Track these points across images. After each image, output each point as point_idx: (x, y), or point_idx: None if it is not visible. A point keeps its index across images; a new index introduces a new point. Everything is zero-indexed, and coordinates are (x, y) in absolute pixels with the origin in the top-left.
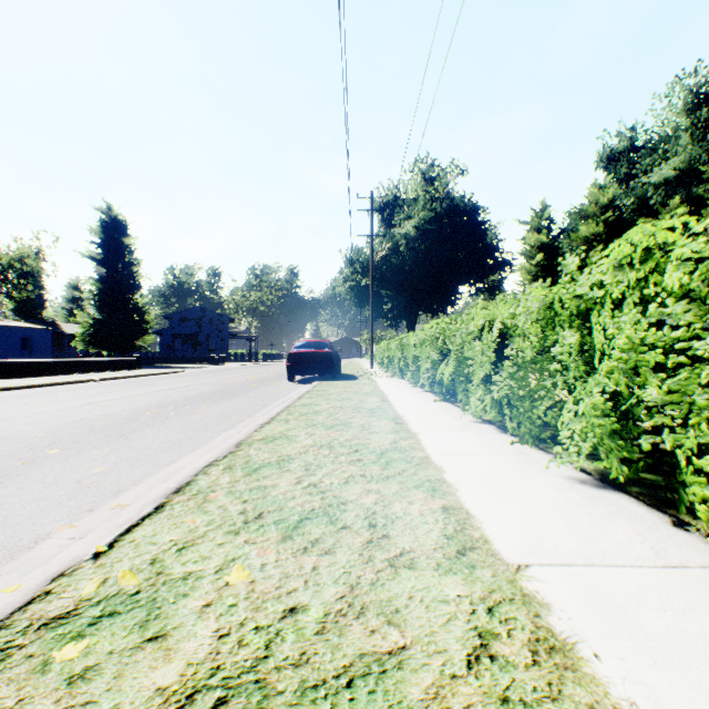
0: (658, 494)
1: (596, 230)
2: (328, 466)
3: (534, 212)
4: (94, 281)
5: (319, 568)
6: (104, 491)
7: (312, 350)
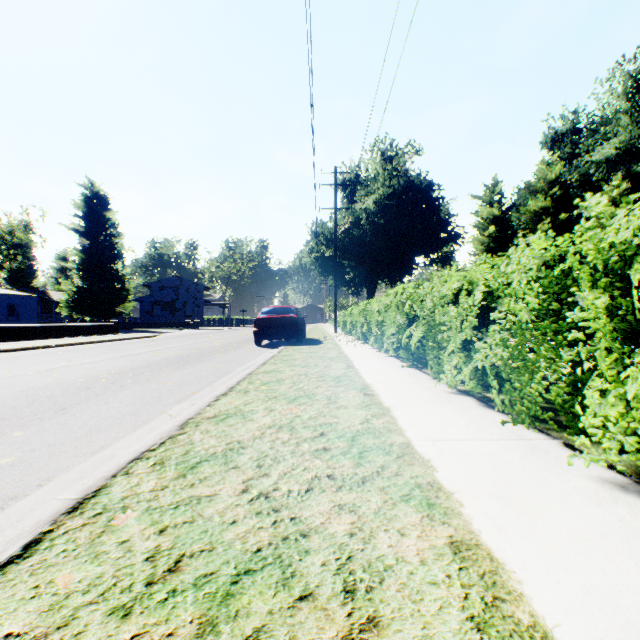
0: None
1: (544, 204)
2: (286, 460)
3: (486, 187)
4: (78, 252)
5: None
6: None
7: (279, 316)
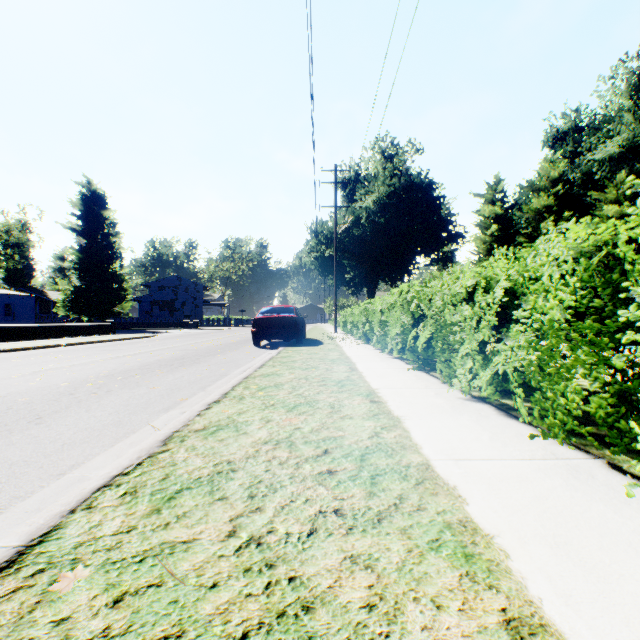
0: None
1: (547, 203)
2: (284, 489)
3: (488, 185)
4: (75, 251)
5: None
6: None
7: (278, 315)
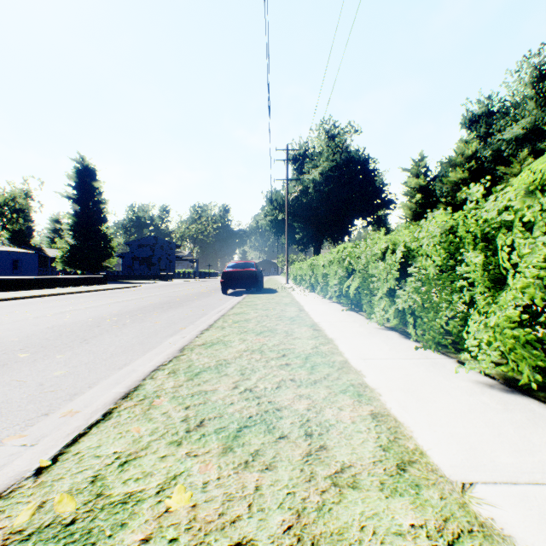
0: None
1: (462, 176)
2: (261, 371)
3: (414, 161)
4: (71, 216)
5: (262, 488)
6: (61, 394)
7: (242, 269)
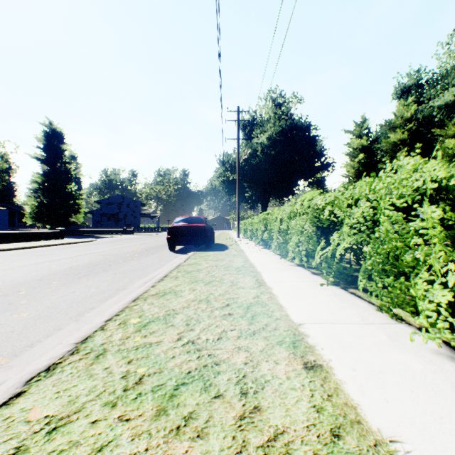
0: None
1: (402, 137)
2: None
3: (356, 124)
4: (40, 175)
5: None
6: None
7: (189, 224)
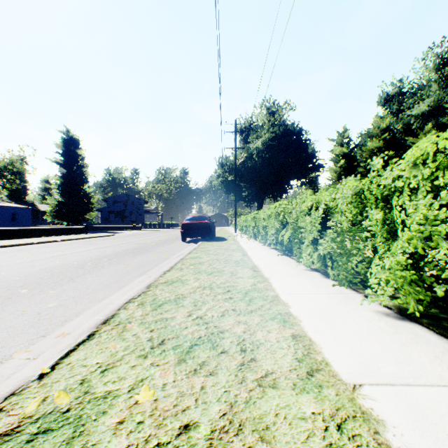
0: (442, 325)
1: (378, 145)
2: (210, 303)
3: (339, 133)
4: (58, 177)
5: (206, 388)
6: (55, 321)
7: (197, 221)
